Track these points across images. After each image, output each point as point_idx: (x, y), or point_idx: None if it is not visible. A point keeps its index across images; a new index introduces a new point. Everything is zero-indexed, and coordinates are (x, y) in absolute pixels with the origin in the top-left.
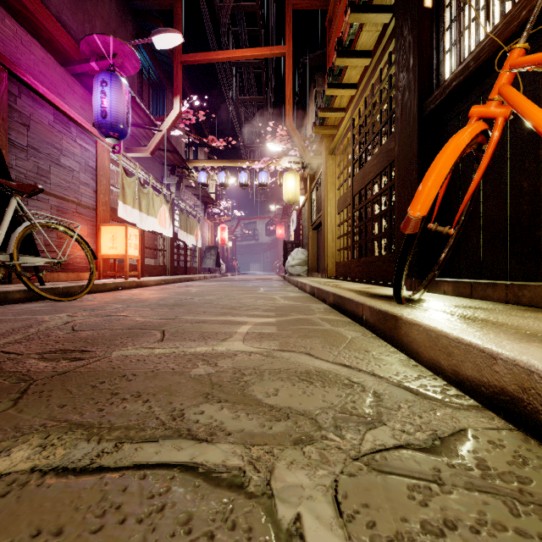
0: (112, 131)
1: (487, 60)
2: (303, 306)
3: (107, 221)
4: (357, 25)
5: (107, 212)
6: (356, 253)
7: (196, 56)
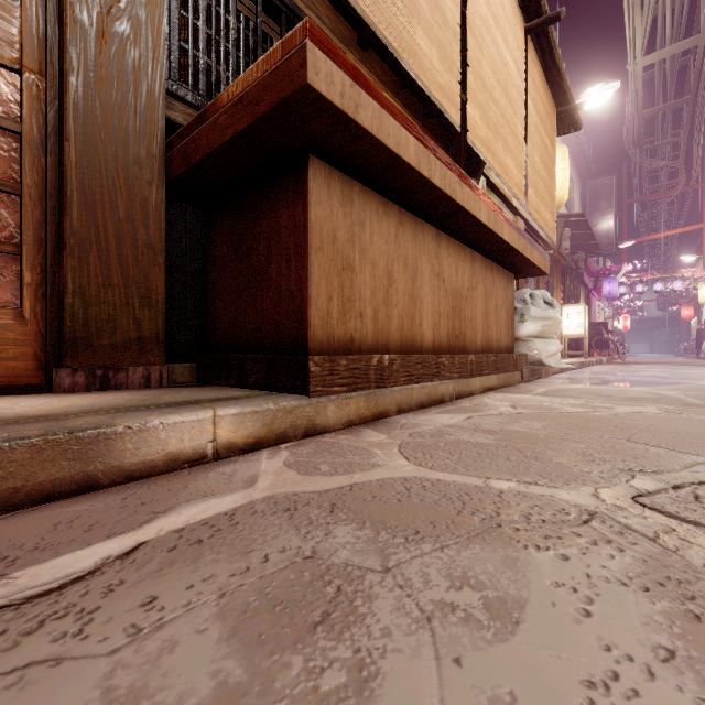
0: (612, 299)
1: None
2: None
3: None
4: None
5: None
6: None
7: (637, 240)
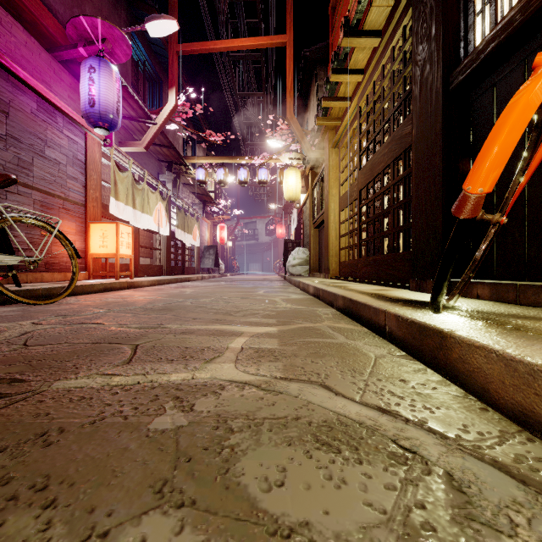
0: (101, 121)
1: (540, 8)
2: (308, 310)
3: (98, 218)
4: (366, 2)
5: (98, 209)
6: (363, 252)
7: (192, 45)
